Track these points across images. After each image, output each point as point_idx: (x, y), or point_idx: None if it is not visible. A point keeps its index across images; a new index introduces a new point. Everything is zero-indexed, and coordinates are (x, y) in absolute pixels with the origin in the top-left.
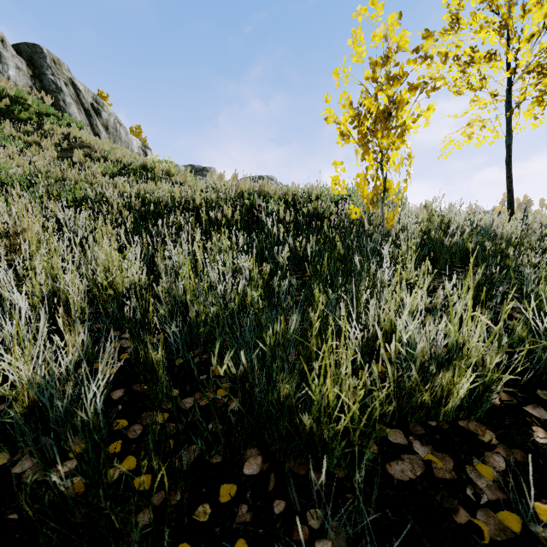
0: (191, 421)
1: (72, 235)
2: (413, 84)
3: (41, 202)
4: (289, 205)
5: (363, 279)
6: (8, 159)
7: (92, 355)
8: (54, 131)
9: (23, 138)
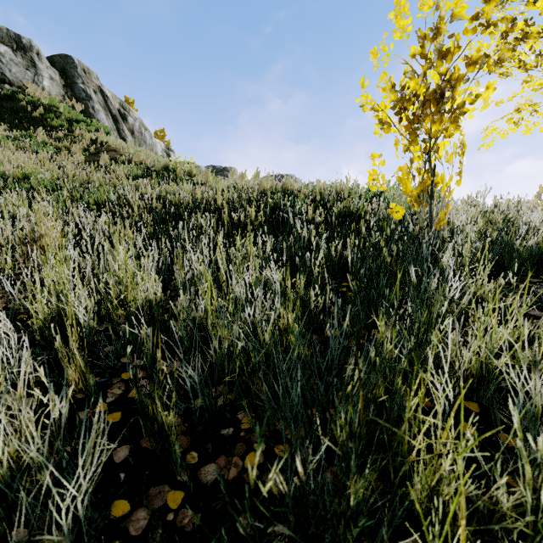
0: (213, 509)
1: (89, 241)
2: (471, 58)
3: (65, 205)
4: (317, 204)
5: (436, 302)
6: (40, 164)
7: (95, 393)
8: (83, 136)
9: (54, 144)
